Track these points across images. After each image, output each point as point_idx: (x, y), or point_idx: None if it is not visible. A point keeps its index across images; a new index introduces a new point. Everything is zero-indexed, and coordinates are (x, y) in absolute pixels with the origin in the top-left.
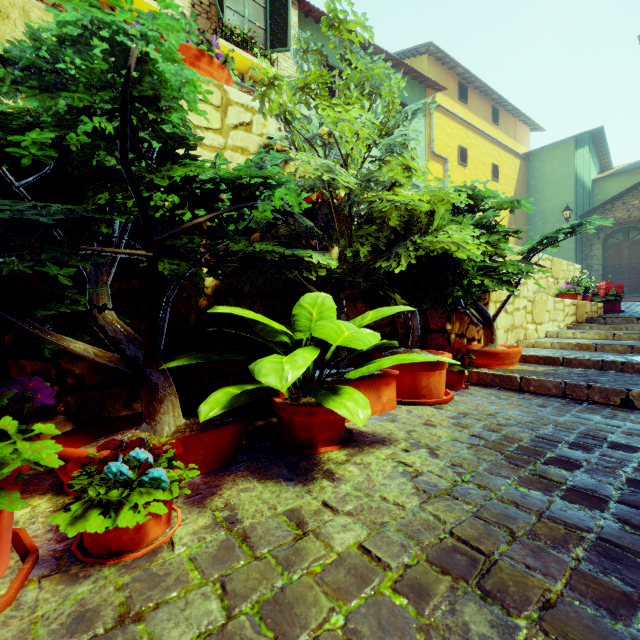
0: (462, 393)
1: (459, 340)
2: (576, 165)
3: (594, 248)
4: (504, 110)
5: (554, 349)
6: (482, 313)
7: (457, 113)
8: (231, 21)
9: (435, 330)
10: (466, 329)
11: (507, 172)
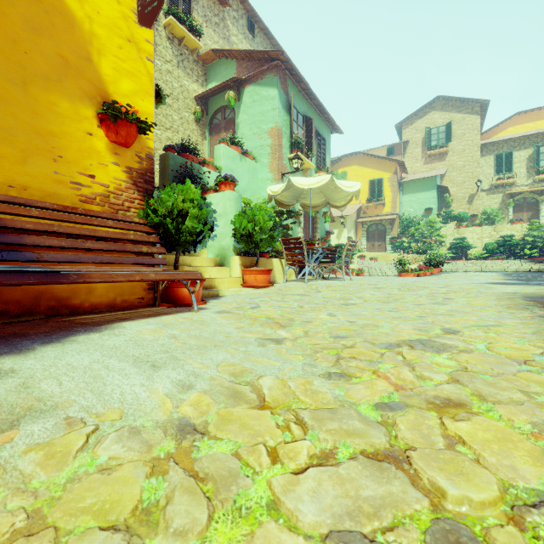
0: None
1: None
2: None
3: None
4: None
5: None
6: None
7: None
8: (542, 164)
9: None
10: None
11: None
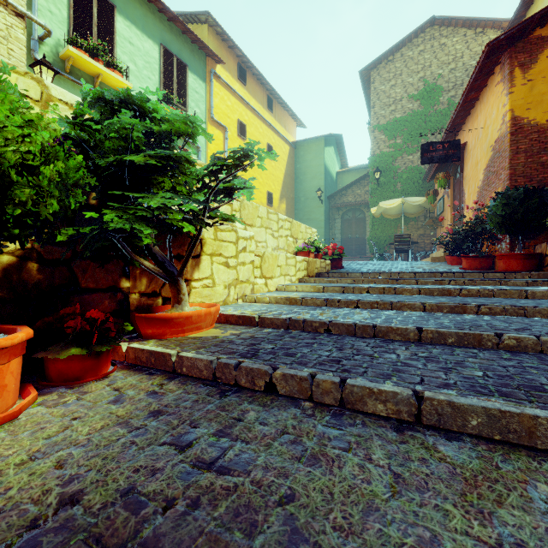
0: (70, 394)
1: (148, 300)
2: (325, 158)
3: (336, 221)
4: (277, 102)
5: (270, 304)
6: (163, 266)
7: (237, 90)
8: None
9: (95, 289)
10: (162, 286)
11: (280, 153)
